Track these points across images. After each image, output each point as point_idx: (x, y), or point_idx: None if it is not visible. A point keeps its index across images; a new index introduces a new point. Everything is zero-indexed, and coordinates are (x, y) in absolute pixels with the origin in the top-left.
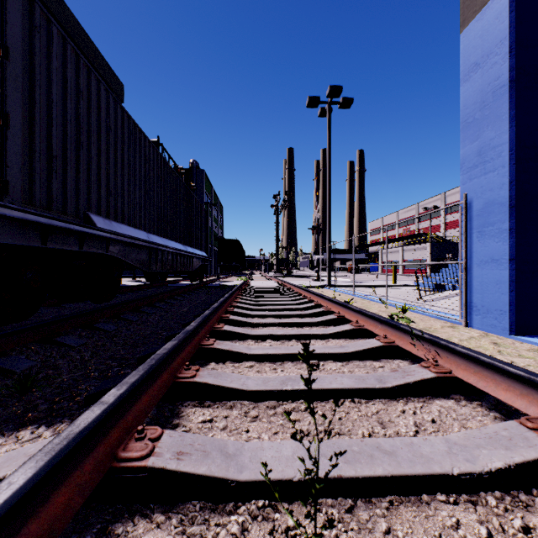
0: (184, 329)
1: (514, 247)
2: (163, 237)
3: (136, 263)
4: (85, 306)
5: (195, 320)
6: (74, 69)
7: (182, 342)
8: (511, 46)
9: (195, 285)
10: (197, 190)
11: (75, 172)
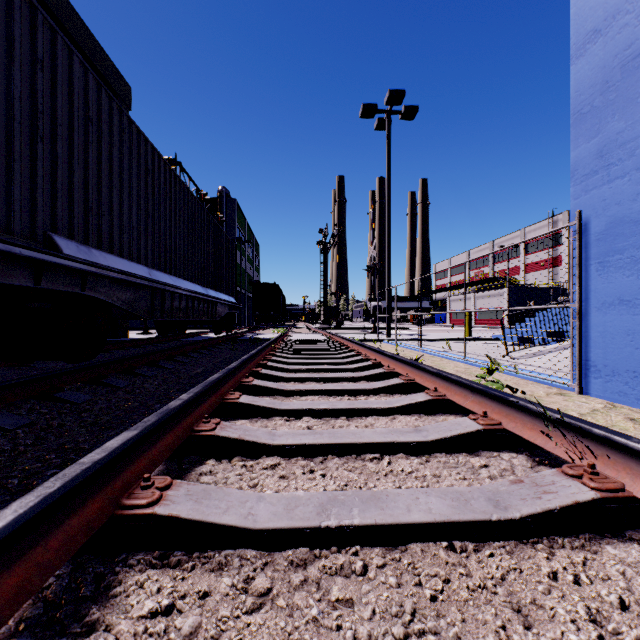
0: (164, 407)
1: None
2: (174, 275)
3: (131, 308)
4: (63, 366)
5: (191, 390)
6: (27, 25)
7: (154, 430)
8: None
9: (220, 338)
10: (228, 223)
11: (29, 174)
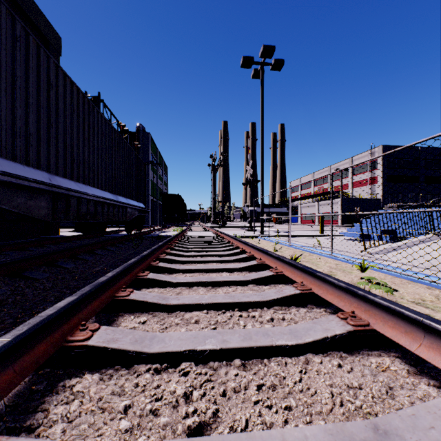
0: None
1: None
2: (82, 183)
3: (26, 211)
4: None
5: None
6: None
7: None
8: None
9: (130, 236)
10: (144, 150)
11: None
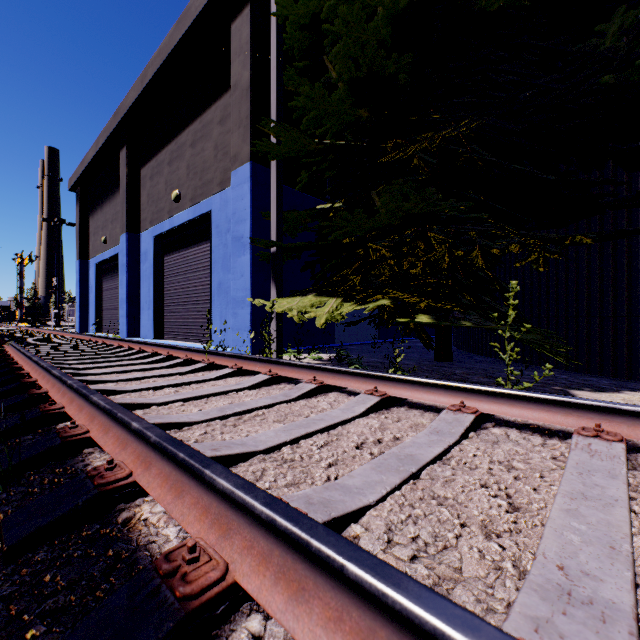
0: None
1: (80, 315)
2: None
3: None
4: None
5: None
6: None
7: None
8: (80, 273)
9: None
10: None
11: None
